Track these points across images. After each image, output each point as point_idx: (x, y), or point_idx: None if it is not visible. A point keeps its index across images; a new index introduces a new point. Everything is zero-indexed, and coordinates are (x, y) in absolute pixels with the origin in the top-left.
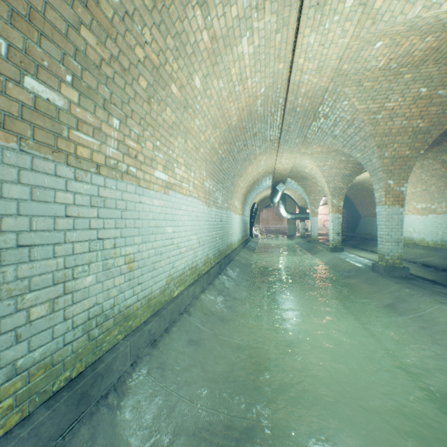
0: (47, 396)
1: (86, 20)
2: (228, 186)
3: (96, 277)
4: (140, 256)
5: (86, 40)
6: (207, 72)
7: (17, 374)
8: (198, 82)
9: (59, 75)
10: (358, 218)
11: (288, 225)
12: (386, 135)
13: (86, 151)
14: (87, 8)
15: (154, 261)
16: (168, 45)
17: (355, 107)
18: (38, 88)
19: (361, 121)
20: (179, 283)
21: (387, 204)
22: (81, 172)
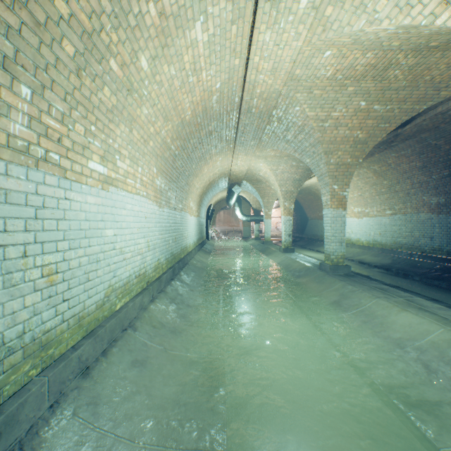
0: None
1: None
2: (183, 185)
3: None
4: (66, 266)
5: None
6: (155, 54)
7: None
8: (144, 63)
9: None
10: (306, 221)
11: (244, 227)
12: (332, 142)
13: None
14: None
15: (87, 271)
16: (104, 7)
17: (306, 113)
18: None
19: (311, 127)
20: (122, 294)
21: (333, 207)
22: None
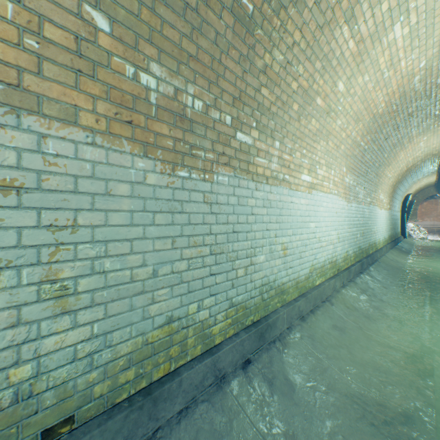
0: (243, 326)
1: (264, 82)
2: (371, 178)
3: (265, 257)
4: (290, 245)
5: (263, 95)
6: (350, 74)
7: (232, 306)
8: (340, 87)
9: (250, 125)
10: None
11: None
12: None
13: (261, 170)
14: (265, 74)
15: (300, 251)
16: (316, 68)
17: None
18: (241, 137)
19: None
20: (319, 274)
21: None
22: (258, 184)
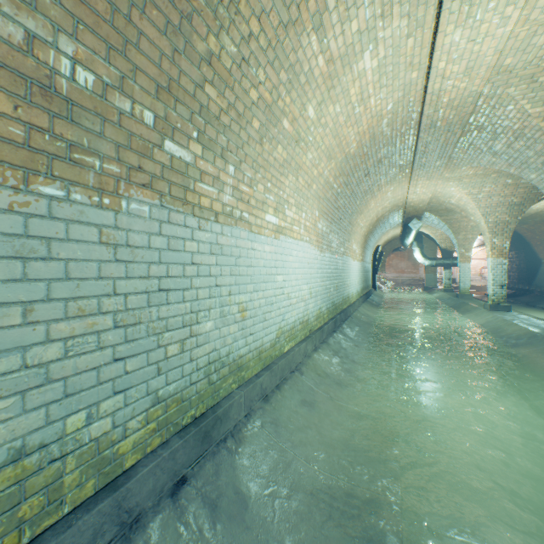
0: (178, 428)
1: (209, 77)
2: (345, 226)
3: (214, 323)
4: (251, 305)
5: (209, 95)
6: (321, 99)
7: (158, 402)
8: (311, 112)
9: (188, 134)
10: (537, 265)
11: (426, 275)
12: None
13: (207, 201)
14: (210, 66)
15: (264, 311)
16: (281, 79)
17: (525, 111)
18: (173, 148)
19: (536, 129)
20: (289, 338)
21: None
22: (203, 221)
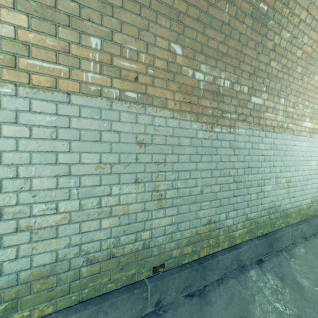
0: (255, 235)
1: (272, 57)
2: None
3: (271, 187)
4: (293, 179)
5: (272, 66)
6: None
7: (247, 219)
8: None
9: (261, 90)
10: None
11: None
12: None
13: (269, 122)
14: (274, 51)
15: (301, 184)
16: None
17: None
18: (254, 100)
19: None
20: None
21: None
22: (266, 132)
